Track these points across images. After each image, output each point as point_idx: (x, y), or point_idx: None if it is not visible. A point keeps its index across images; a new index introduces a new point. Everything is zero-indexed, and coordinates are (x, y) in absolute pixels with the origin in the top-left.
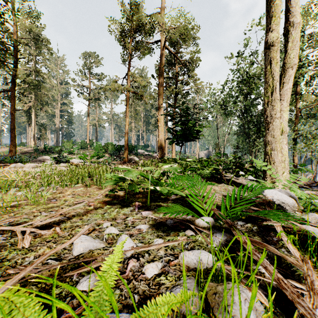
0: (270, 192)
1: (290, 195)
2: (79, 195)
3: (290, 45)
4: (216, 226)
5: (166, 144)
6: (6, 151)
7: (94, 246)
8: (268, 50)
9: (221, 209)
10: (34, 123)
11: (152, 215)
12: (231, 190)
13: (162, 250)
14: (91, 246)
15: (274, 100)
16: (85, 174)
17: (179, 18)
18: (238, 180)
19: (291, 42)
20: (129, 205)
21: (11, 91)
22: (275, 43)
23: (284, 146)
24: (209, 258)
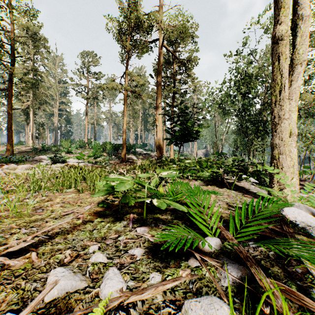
0: (291, 211)
1: (311, 212)
2: (69, 203)
3: (299, 40)
4: (225, 251)
5: (164, 143)
6: (4, 150)
7: (73, 286)
8: (276, 45)
9: (229, 227)
10: (32, 122)
11: (149, 233)
12: (234, 196)
13: (159, 293)
14: (69, 287)
15: (282, 99)
16: (77, 178)
17: (177, 16)
18: (240, 183)
19: (300, 37)
20: (123, 218)
21: (8, 90)
22: (284, 37)
23: (293, 150)
24: (223, 314)
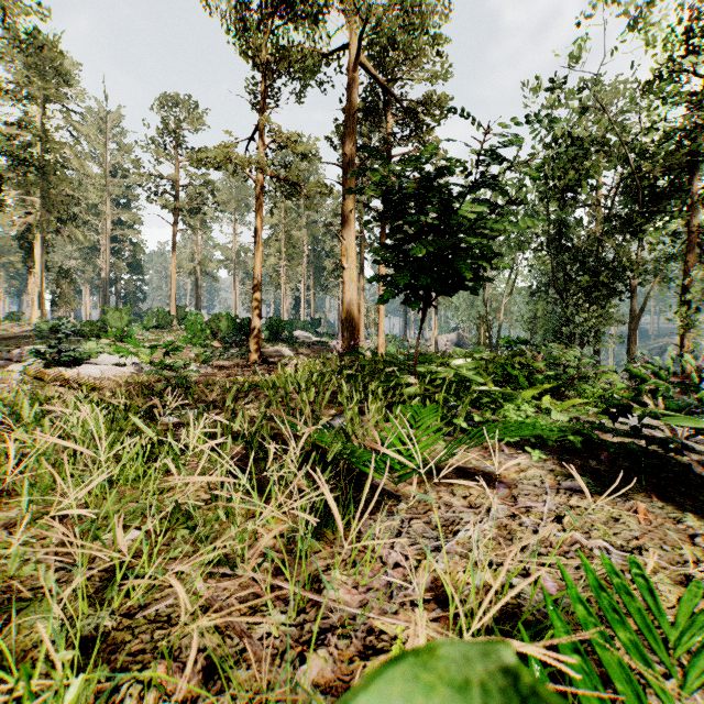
0: None
1: None
2: None
3: None
4: None
5: (362, 317)
6: None
7: None
8: None
9: None
10: (40, 266)
11: None
12: None
13: None
14: None
15: None
16: None
17: None
18: None
19: None
20: None
21: None
22: None
23: None
24: None
